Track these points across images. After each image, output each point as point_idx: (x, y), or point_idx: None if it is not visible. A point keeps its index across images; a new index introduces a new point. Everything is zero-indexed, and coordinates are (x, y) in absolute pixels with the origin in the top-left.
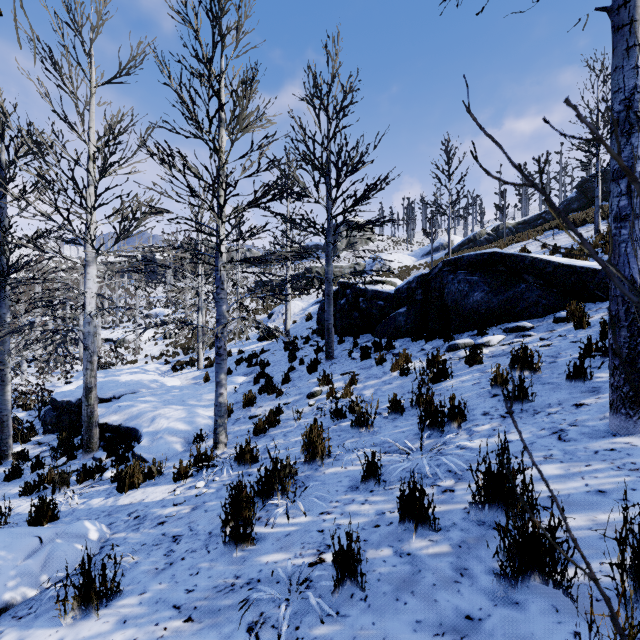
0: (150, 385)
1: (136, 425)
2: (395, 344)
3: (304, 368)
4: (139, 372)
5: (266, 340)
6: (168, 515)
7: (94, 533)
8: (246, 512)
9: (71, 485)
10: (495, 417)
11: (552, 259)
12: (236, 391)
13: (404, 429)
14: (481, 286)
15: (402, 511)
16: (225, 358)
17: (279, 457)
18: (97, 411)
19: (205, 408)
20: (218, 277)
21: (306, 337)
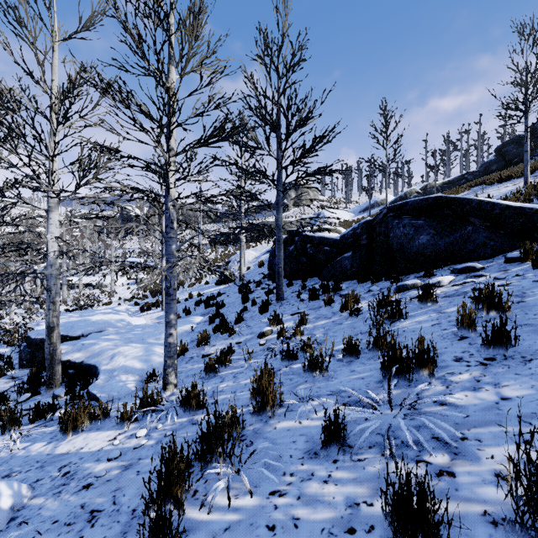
0: (117, 324)
1: (96, 362)
2: (342, 286)
3: (256, 309)
4: (111, 312)
5: (223, 284)
6: (97, 475)
7: (7, 499)
8: (177, 488)
9: (23, 424)
10: (473, 364)
11: (499, 201)
12: (193, 330)
13: (363, 375)
14: (426, 229)
15: (393, 519)
16: (175, 298)
17: (227, 403)
18: (59, 349)
19: (162, 346)
20: (167, 216)
21: (258, 281)
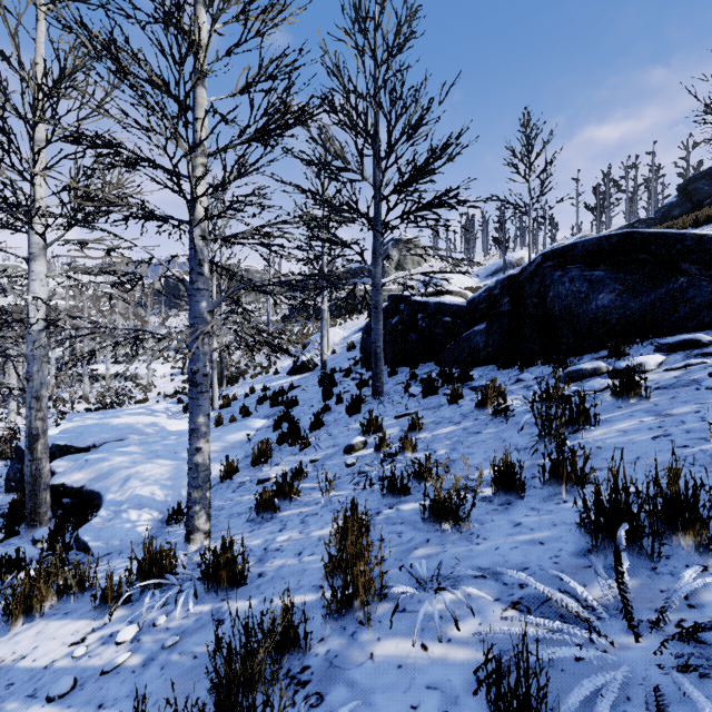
0: (145, 430)
1: (101, 488)
2: (473, 374)
3: (342, 408)
4: (144, 413)
5: (298, 374)
6: None
7: None
8: None
9: None
10: None
11: None
12: (249, 439)
13: (540, 535)
14: (609, 284)
15: None
16: (205, 390)
17: (284, 576)
18: (47, 468)
19: None
20: (192, 254)
21: (347, 369)
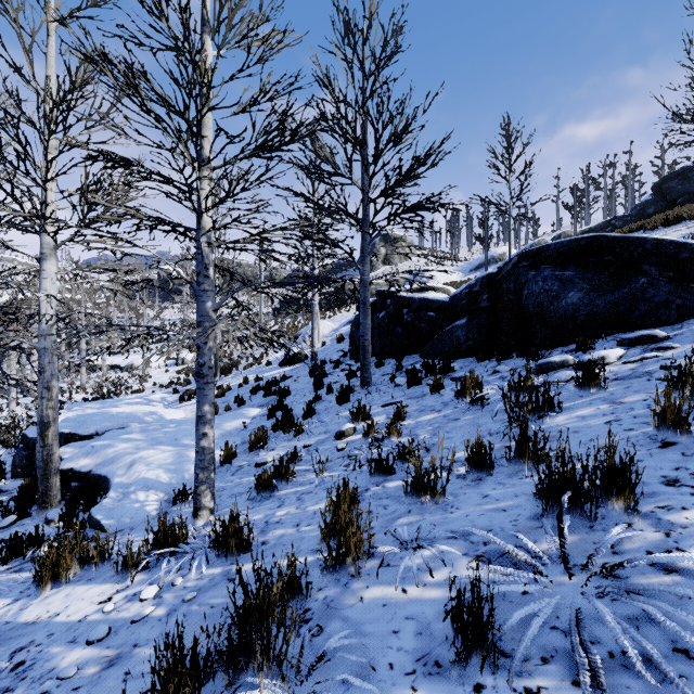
0: (144, 418)
1: (108, 472)
2: (454, 365)
3: (333, 398)
4: (141, 402)
5: (289, 365)
6: (61, 675)
7: None
8: None
9: None
10: None
11: (688, 240)
12: (245, 427)
13: (504, 504)
14: (578, 283)
15: None
16: (211, 381)
17: (285, 543)
18: (57, 453)
19: None
20: (199, 258)
21: (336, 360)
